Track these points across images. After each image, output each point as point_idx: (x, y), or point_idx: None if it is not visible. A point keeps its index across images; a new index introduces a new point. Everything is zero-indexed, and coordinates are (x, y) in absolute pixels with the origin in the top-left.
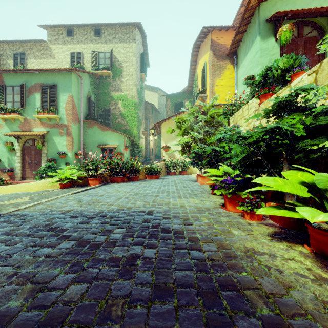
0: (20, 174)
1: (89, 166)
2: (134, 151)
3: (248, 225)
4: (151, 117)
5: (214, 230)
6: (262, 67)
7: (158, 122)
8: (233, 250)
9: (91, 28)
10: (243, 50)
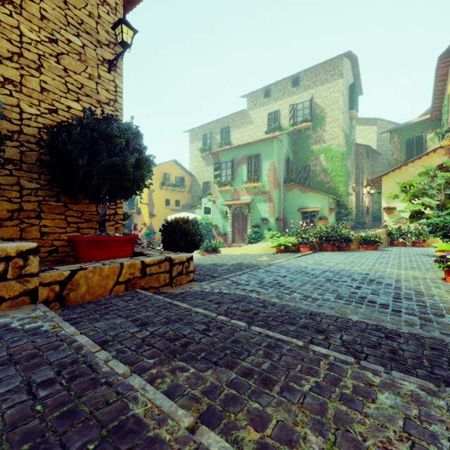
0: (231, 238)
1: (301, 235)
2: (340, 214)
3: None
4: (365, 163)
5: (418, 287)
6: None
7: (376, 177)
8: (424, 294)
9: (288, 80)
10: None
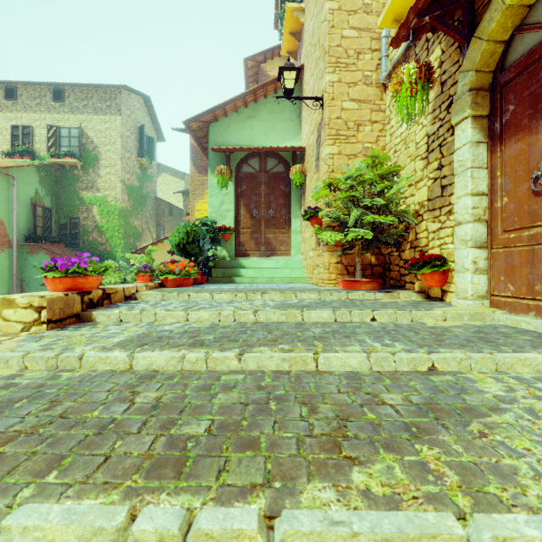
0: None
1: None
2: None
3: None
4: (168, 221)
5: None
6: (212, 211)
7: (137, 250)
8: None
9: (47, 88)
10: None
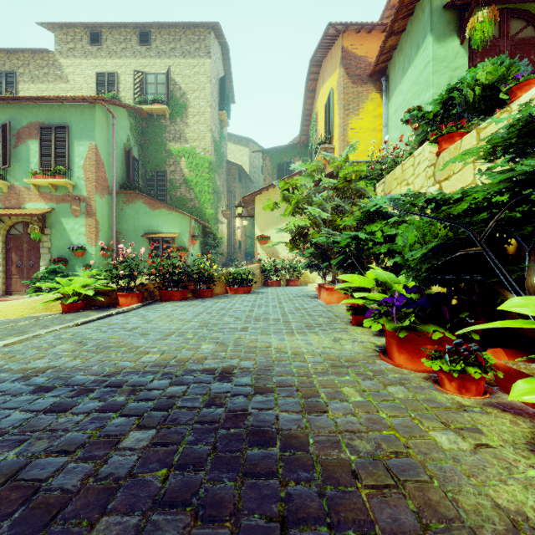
0: (1, 285)
1: (118, 271)
2: (207, 246)
3: (462, 411)
4: (238, 187)
5: (387, 433)
6: (437, 92)
7: (249, 194)
8: (468, 525)
9: (133, 31)
10: (400, 65)
